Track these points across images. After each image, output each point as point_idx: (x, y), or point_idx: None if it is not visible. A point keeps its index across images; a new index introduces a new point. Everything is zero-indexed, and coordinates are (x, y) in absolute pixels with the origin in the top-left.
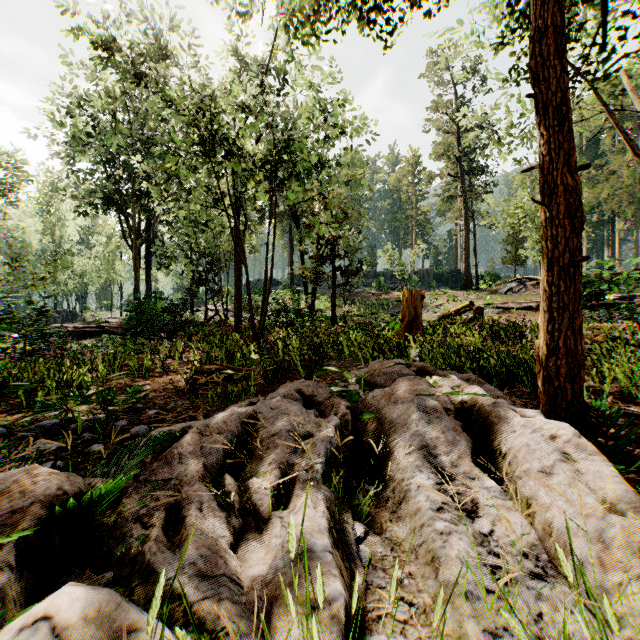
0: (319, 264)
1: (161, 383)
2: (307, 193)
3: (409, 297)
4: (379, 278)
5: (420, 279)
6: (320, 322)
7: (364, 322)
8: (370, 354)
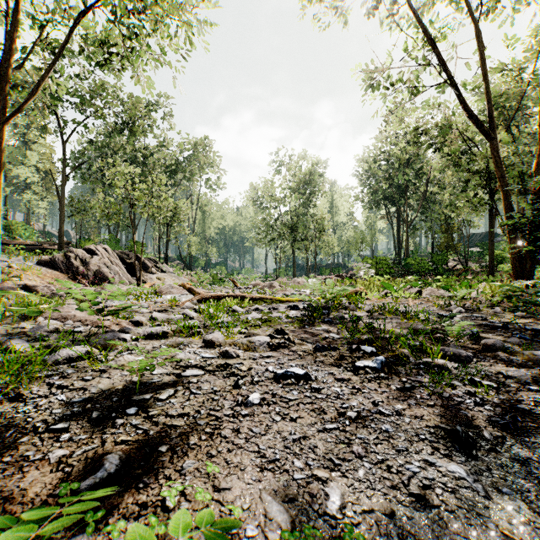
0: None
1: None
2: None
3: None
4: None
5: None
6: None
7: None
8: None
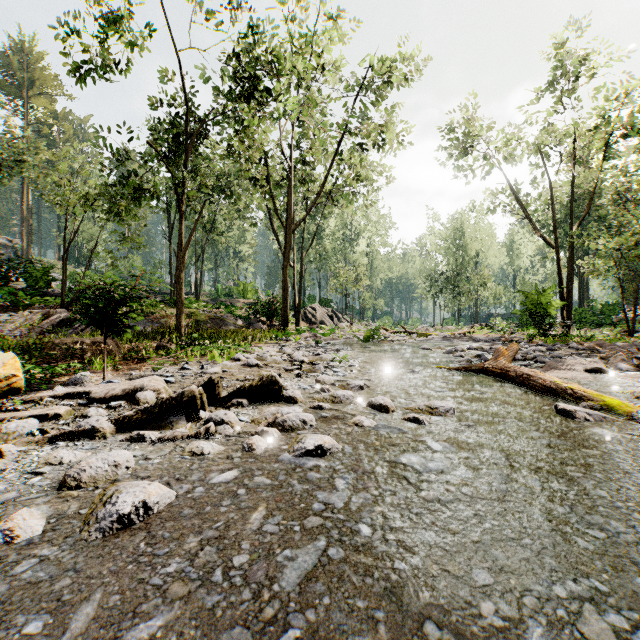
0: None
1: None
2: None
3: None
4: None
5: None
6: None
7: None
8: None
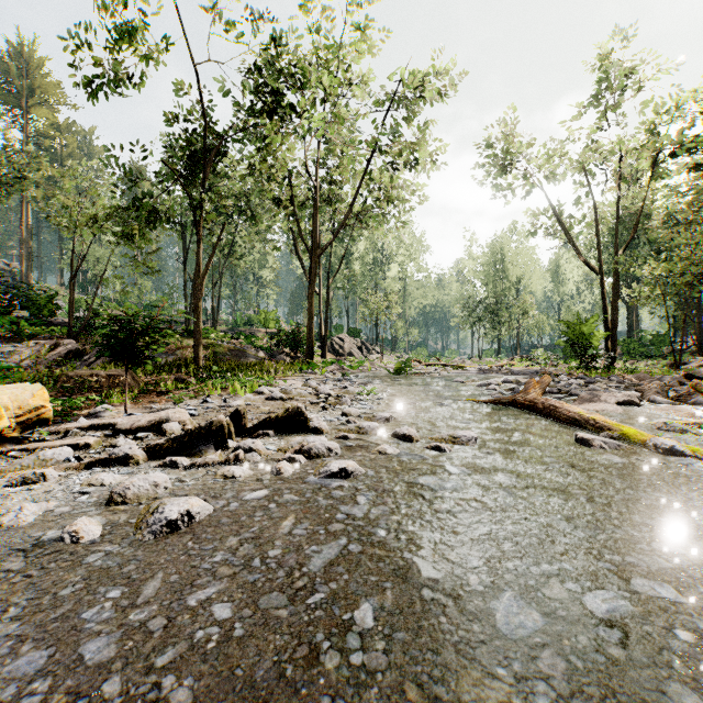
0: None
1: None
2: None
3: None
4: None
5: None
6: None
7: None
8: None
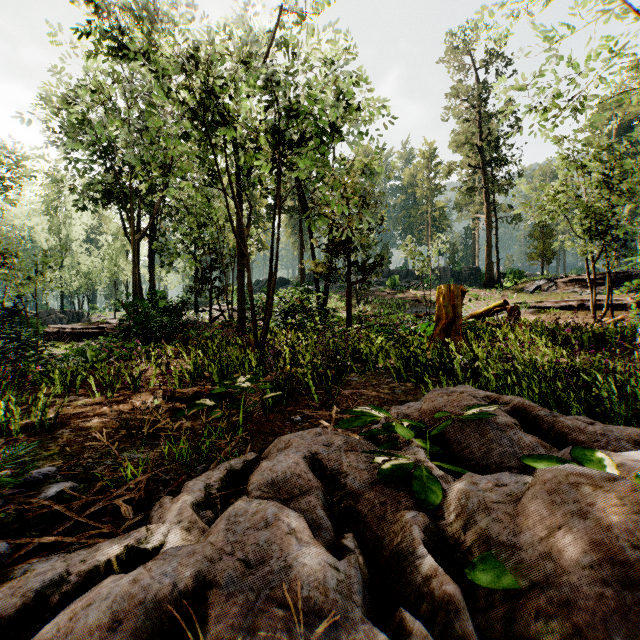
0: (332, 258)
1: (115, 414)
2: (320, 170)
3: (447, 294)
4: (394, 276)
5: (437, 277)
6: (334, 324)
7: (382, 323)
8: (402, 366)
